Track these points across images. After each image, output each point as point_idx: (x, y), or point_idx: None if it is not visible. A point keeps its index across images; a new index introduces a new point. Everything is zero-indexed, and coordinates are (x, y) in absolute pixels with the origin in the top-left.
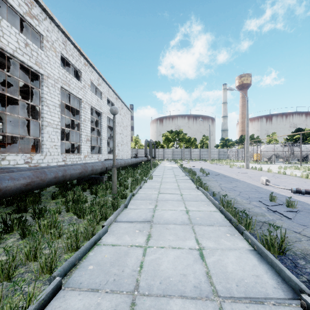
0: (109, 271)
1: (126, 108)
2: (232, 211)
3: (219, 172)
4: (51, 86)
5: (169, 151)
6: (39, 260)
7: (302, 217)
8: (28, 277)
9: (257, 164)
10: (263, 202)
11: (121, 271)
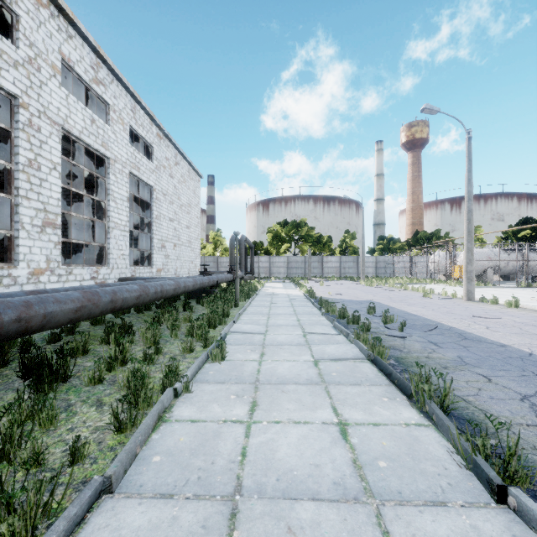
0: None
1: (187, 165)
2: None
3: (418, 313)
4: None
5: (281, 261)
6: None
7: None
8: None
9: None
10: None
11: None
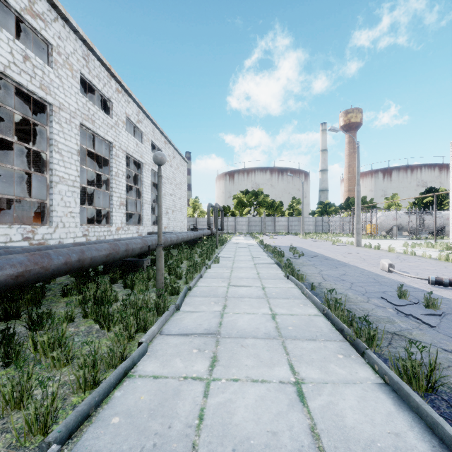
0: (147, 428)
1: (179, 157)
2: (343, 316)
3: (317, 251)
4: (64, 123)
5: (244, 220)
6: (25, 412)
7: (451, 324)
8: (5, 441)
9: (372, 240)
10: (388, 299)
11: (166, 427)
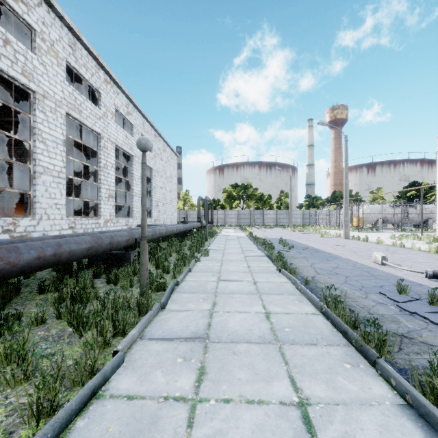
0: None
1: (170, 150)
2: (345, 316)
3: (306, 244)
4: (49, 112)
5: (233, 213)
6: None
7: None
8: None
9: (359, 232)
10: (387, 295)
11: None
